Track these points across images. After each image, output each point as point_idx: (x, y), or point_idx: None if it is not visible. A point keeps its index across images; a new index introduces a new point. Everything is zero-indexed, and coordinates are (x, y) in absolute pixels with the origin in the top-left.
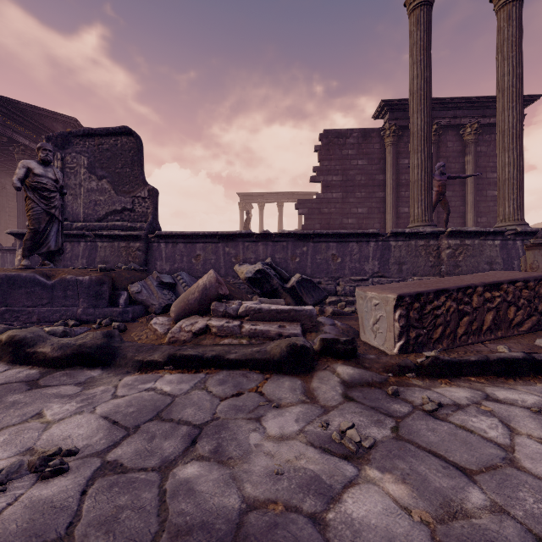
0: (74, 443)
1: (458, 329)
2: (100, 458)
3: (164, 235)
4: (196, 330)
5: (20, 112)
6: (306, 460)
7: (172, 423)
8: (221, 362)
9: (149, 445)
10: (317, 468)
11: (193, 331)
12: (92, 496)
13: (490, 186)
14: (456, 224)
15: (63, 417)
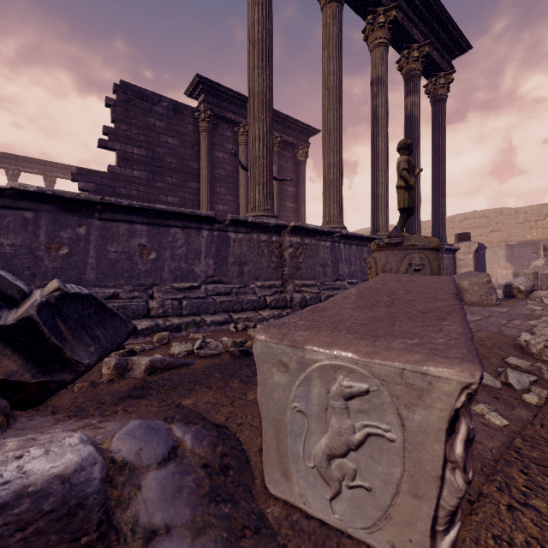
0: None
1: None
2: None
3: None
4: None
5: None
6: None
7: None
8: None
9: None
10: None
11: None
12: None
13: (288, 198)
14: None
15: None
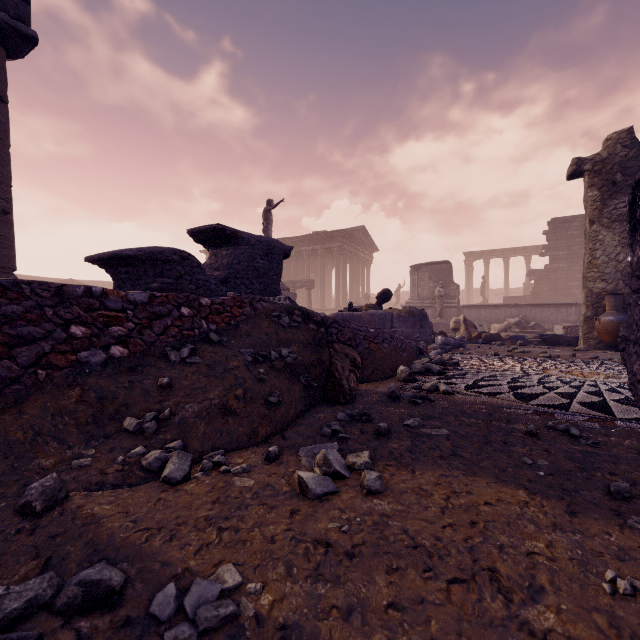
0: None
1: None
2: None
3: (466, 306)
4: (506, 335)
5: (349, 233)
6: None
7: None
8: None
9: None
10: None
11: (505, 335)
12: None
13: None
14: None
15: None
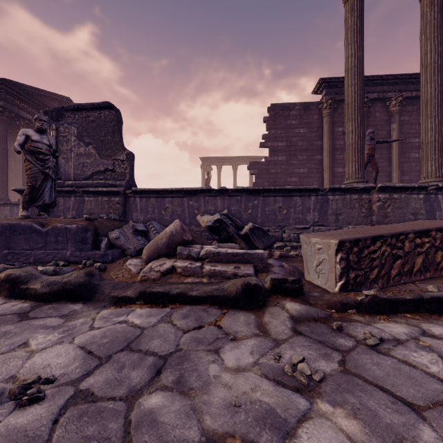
0: (52, 371)
1: (392, 271)
2: (74, 387)
3: (139, 191)
4: (164, 270)
5: (25, 93)
6: (261, 392)
7: (140, 353)
8: (185, 298)
9: (118, 375)
10: (271, 401)
11: (161, 271)
12: (63, 425)
13: (412, 150)
14: (383, 182)
15: (46, 346)
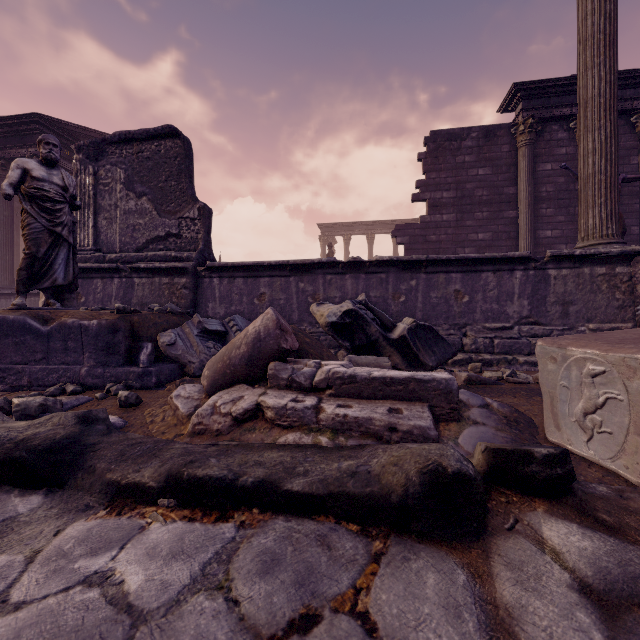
0: None
1: None
2: None
3: (218, 267)
4: (239, 413)
5: (68, 134)
6: None
7: None
8: (273, 496)
9: None
10: None
11: (233, 415)
12: None
13: None
14: None
15: None
